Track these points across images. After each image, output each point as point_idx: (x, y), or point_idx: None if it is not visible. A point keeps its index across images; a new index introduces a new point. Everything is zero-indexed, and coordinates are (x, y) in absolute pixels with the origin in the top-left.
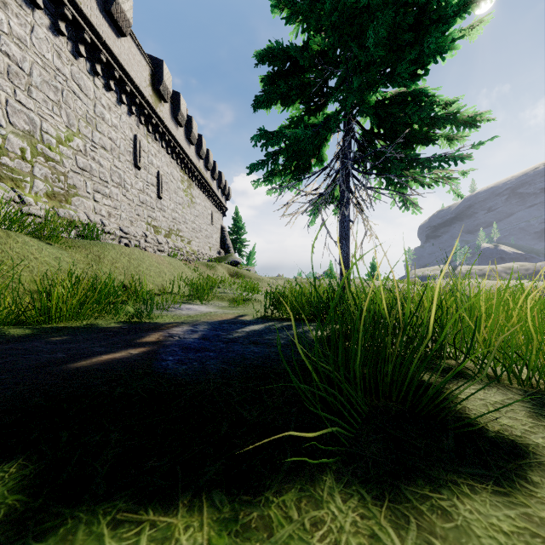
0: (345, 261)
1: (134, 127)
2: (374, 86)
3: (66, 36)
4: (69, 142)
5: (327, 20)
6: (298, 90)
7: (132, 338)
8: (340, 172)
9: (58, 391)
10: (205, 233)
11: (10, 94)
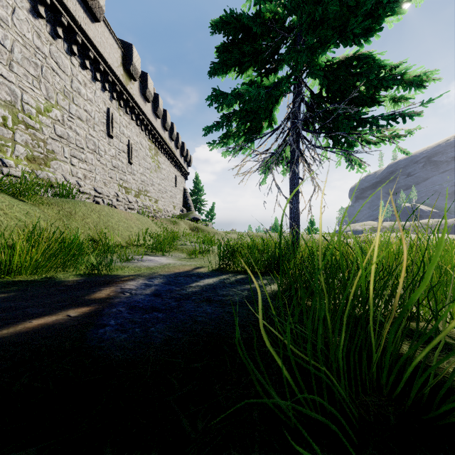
0: (295, 216)
1: (108, 101)
2: (325, 45)
3: (45, 19)
4: (48, 112)
5: None
6: (251, 56)
7: (81, 294)
8: (291, 132)
9: None
10: (170, 194)
11: None
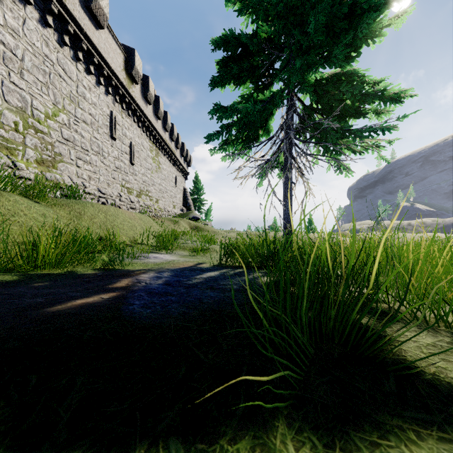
0: (288, 216)
1: (111, 104)
2: (313, 67)
3: (53, 27)
4: (55, 117)
5: (273, 10)
6: (248, 72)
7: (105, 284)
8: (284, 141)
9: (33, 334)
10: (170, 194)
11: (5, 76)
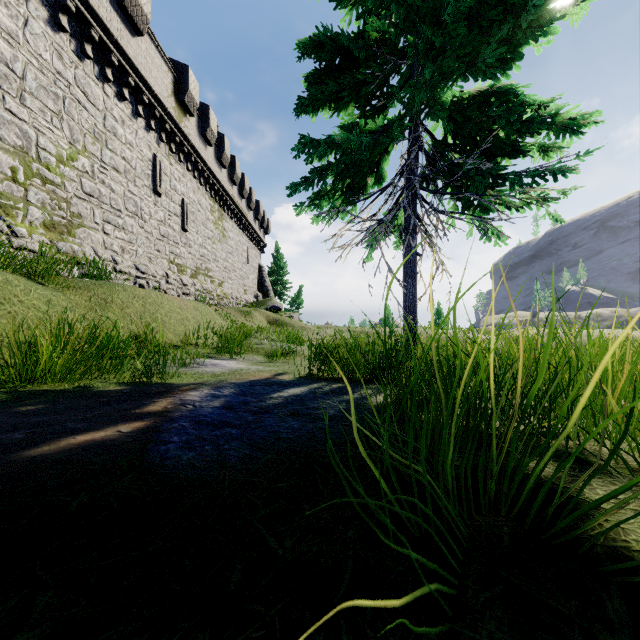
0: (411, 304)
1: (154, 145)
2: (450, 79)
3: (69, 32)
4: (72, 162)
5: None
6: (351, 90)
7: (130, 407)
8: (405, 192)
9: None
10: (240, 273)
11: None
